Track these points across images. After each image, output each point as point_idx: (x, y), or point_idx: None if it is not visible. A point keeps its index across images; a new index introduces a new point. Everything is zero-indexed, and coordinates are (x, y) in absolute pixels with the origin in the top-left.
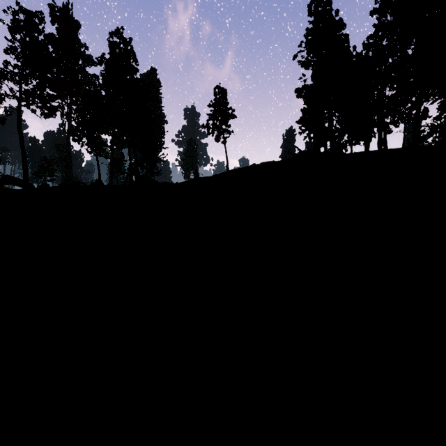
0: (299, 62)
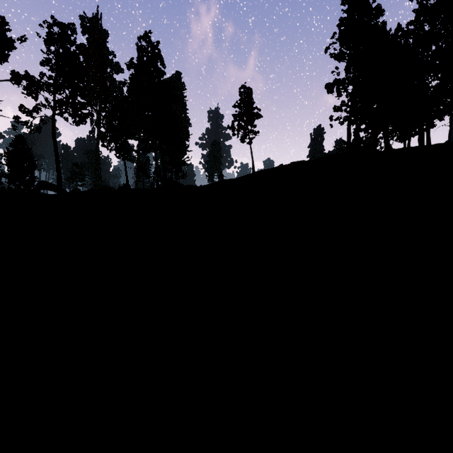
0: (331, 55)
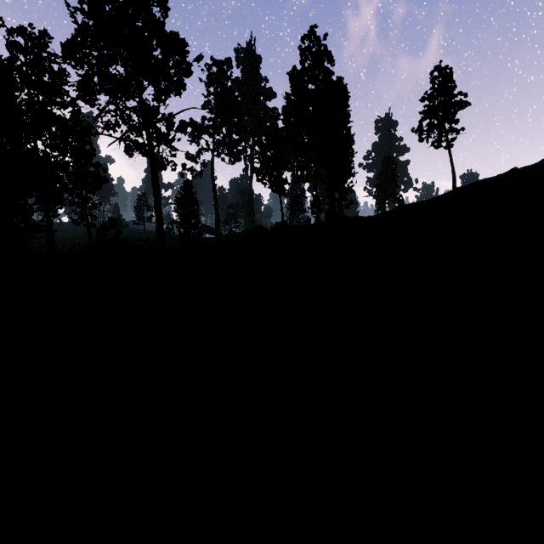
0: None
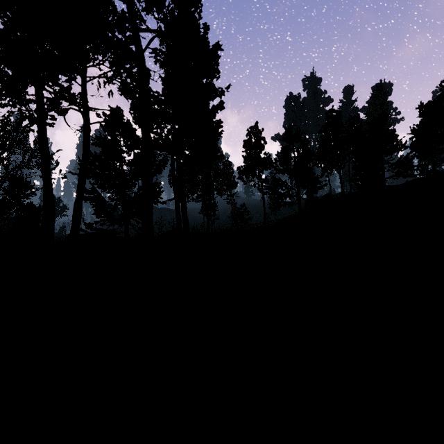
0: None
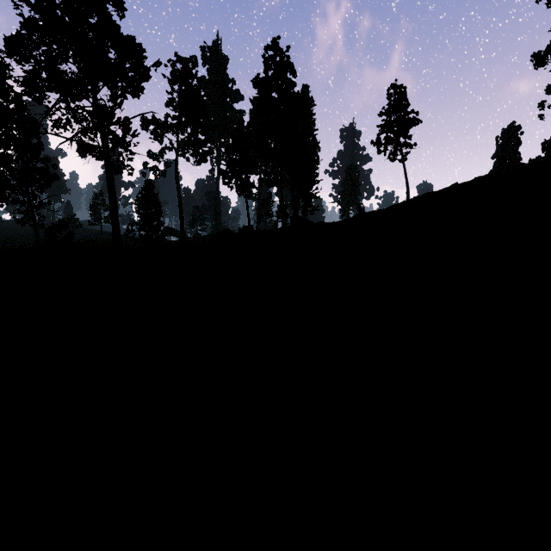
0: (549, 2)
